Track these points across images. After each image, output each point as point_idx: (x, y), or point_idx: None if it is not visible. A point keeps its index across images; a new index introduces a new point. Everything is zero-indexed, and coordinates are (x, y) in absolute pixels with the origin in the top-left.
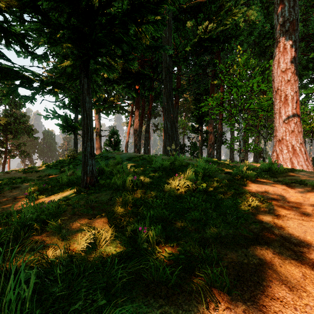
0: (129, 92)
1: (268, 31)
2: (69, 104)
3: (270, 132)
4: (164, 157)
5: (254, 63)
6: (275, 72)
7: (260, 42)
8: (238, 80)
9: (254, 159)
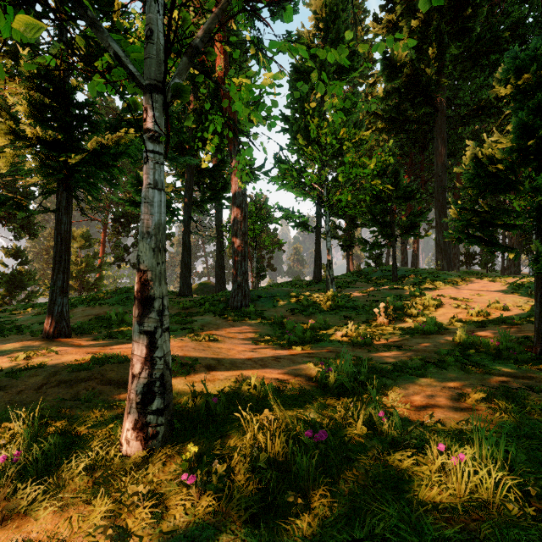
0: None
1: None
2: (345, 227)
3: None
4: (431, 270)
5: None
6: None
7: None
8: None
9: None
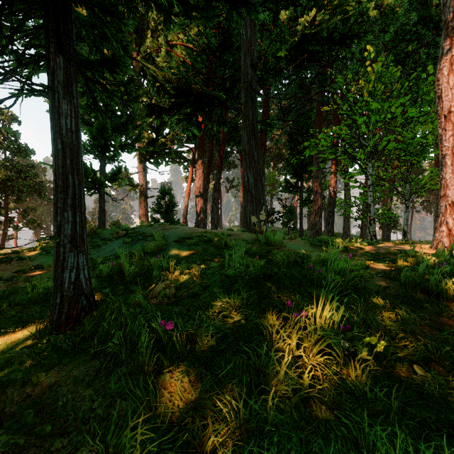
0: (189, 129)
1: (409, 29)
2: (91, 146)
3: (414, 189)
4: (245, 236)
5: (395, 74)
6: (445, 82)
7: (395, 47)
8: (371, 101)
9: (384, 233)
